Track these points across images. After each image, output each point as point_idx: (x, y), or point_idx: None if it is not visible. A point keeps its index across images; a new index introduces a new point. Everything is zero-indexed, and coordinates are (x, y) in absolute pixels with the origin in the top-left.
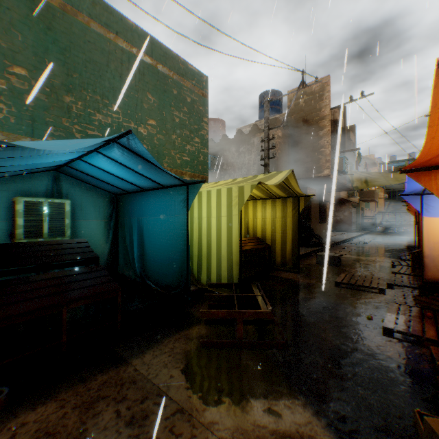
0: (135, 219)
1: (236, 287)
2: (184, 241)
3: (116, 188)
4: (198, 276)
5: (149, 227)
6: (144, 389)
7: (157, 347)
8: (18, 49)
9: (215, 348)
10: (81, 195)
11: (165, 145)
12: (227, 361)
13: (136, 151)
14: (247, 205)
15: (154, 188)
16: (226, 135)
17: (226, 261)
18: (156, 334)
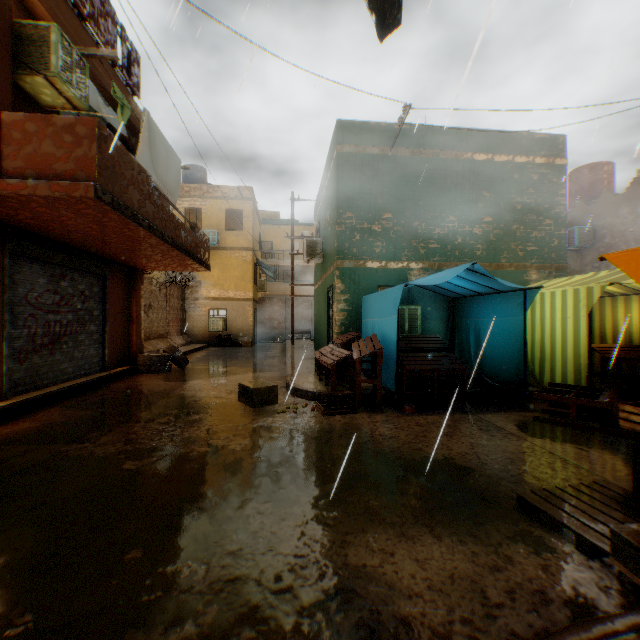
0: (472, 320)
1: (582, 389)
2: (520, 340)
3: (455, 293)
4: (539, 378)
5: (485, 328)
6: (487, 424)
7: (495, 414)
8: (386, 200)
9: (545, 423)
10: (426, 300)
11: (503, 239)
12: (554, 430)
13: (478, 271)
14: (626, 301)
15: (491, 293)
16: (609, 190)
17: (571, 364)
18: (494, 409)
